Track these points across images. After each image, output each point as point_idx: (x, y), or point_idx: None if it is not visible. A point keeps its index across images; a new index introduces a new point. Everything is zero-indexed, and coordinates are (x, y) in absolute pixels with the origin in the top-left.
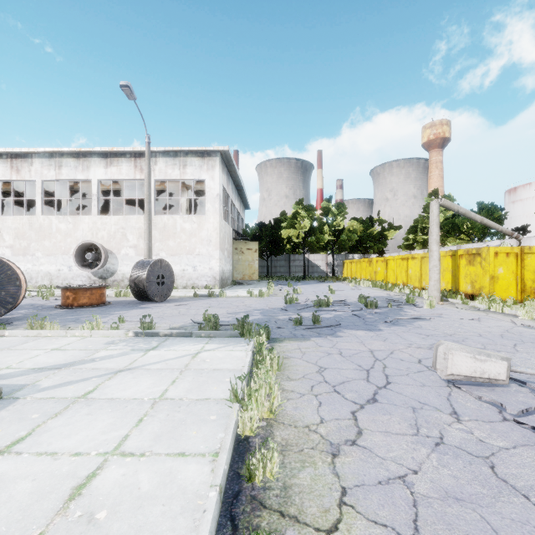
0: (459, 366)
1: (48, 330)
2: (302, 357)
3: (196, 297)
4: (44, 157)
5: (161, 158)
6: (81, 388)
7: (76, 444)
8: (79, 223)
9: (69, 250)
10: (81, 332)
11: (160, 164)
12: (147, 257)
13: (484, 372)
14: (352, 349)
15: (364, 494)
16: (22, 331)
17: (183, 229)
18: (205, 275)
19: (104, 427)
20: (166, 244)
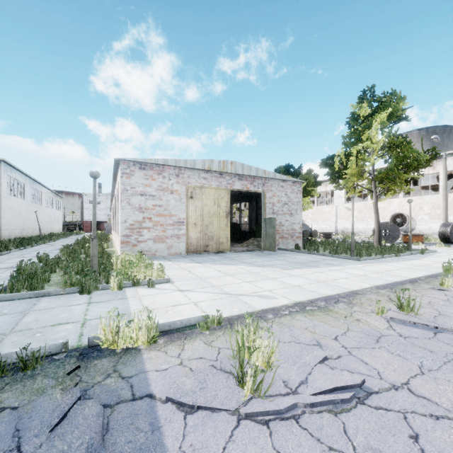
0: None
1: (422, 246)
2: None
3: None
4: None
5: (449, 157)
6: None
7: None
8: (391, 203)
9: (385, 217)
10: (435, 247)
11: (448, 161)
12: (444, 221)
13: None
14: None
15: None
16: (412, 245)
17: None
18: None
19: None
20: None
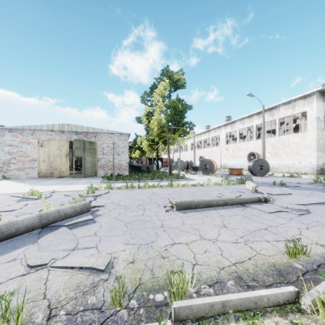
0: (246, 186)
1: (211, 176)
2: (240, 186)
3: (284, 176)
4: (239, 121)
5: (282, 107)
6: (201, 181)
7: (192, 183)
8: (249, 144)
9: (246, 155)
10: (216, 177)
11: (281, 110)
12: (262, 158)
13: (249, 188)
14: (259, 188)
15: (202, 188)
16: (208, 176)
17: (293, 141)
18: (306, 166)
19: (196, 183)
20: (284, 150)
